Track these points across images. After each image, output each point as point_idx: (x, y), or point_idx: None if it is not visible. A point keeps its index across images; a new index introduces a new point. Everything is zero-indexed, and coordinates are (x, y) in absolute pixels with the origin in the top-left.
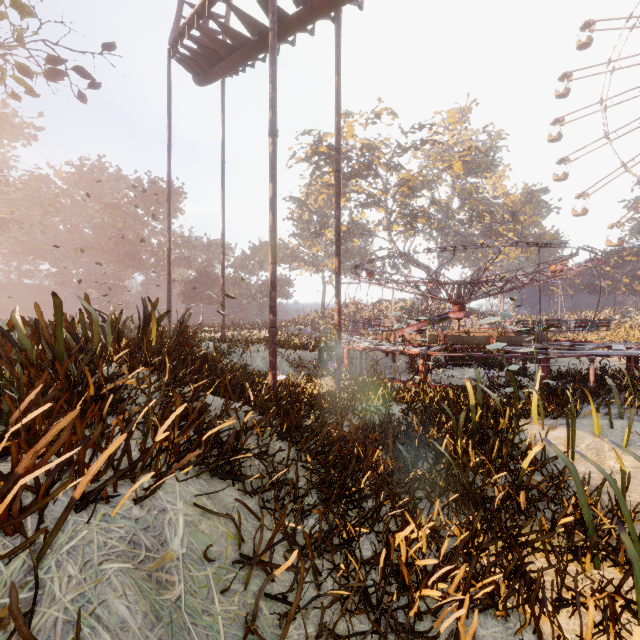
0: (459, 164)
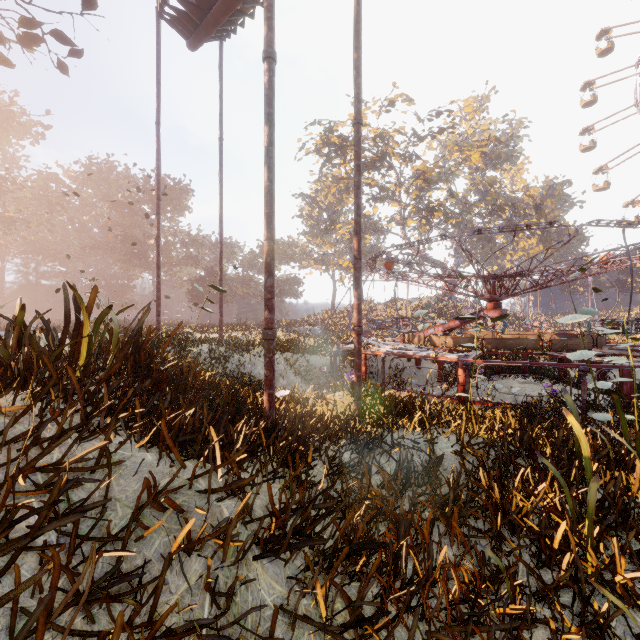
0: (477, 155)
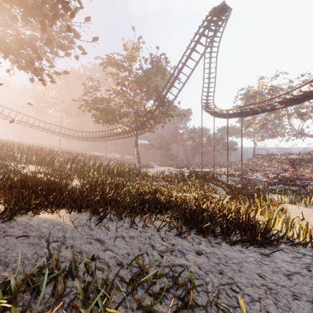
0: None
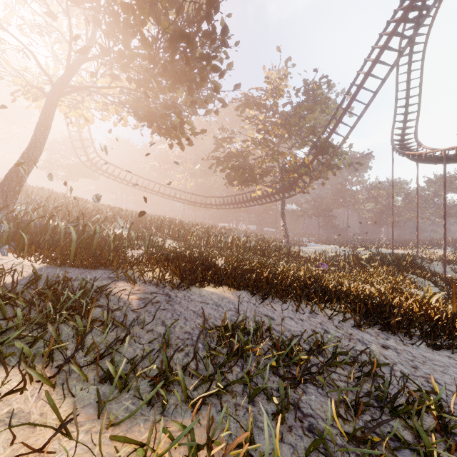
0: None
